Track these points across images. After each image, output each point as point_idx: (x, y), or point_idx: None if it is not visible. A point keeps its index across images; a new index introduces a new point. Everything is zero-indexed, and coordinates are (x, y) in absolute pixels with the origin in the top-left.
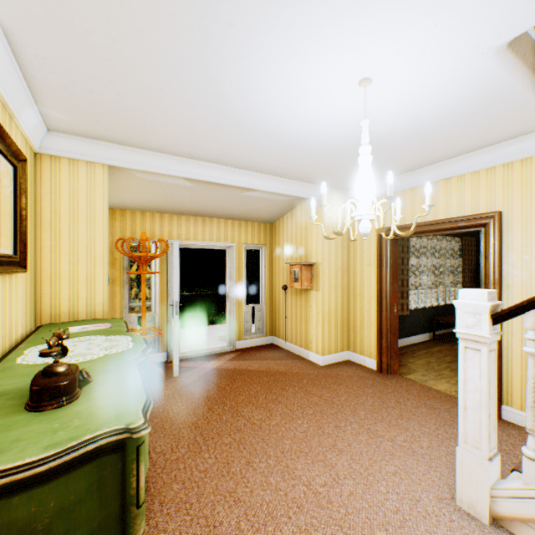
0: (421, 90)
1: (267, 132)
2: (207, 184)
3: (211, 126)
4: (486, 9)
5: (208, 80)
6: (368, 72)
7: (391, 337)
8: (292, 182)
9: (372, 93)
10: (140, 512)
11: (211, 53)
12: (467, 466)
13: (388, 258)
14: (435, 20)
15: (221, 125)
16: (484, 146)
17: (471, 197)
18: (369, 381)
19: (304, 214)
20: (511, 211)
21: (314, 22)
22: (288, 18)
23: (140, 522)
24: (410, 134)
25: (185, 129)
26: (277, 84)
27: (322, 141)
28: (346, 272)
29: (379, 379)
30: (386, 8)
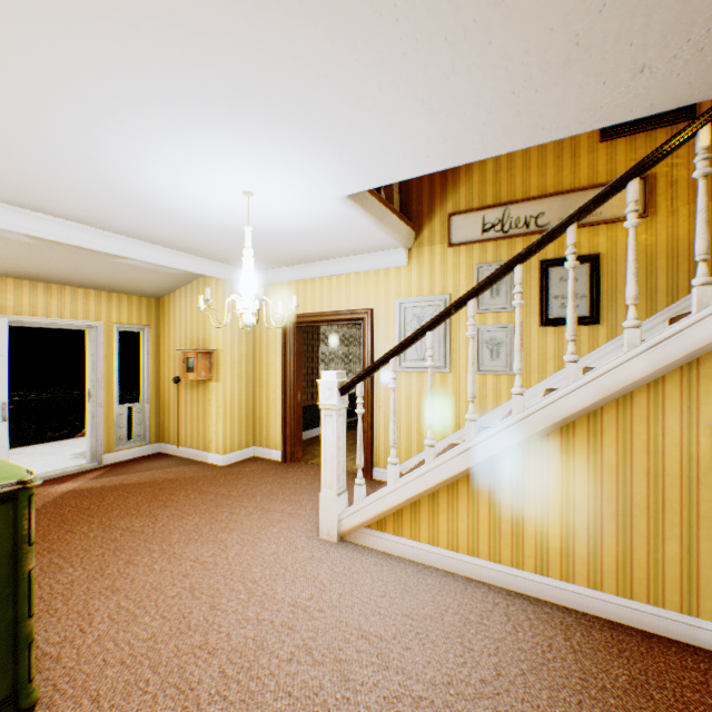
0: (298, 209)
1: (151, 207)
2: (60, 243)
3: (76, 189)
4: (324, 178)
5: (79, 155)
6: (250, 188)
7: (296, 425)
8: (186, 256)
9: (257, 201)
10: (33, 549)
11: (86, 139)
12: (326, 505)
13: (293, 346)
14: (292, 174)
15: (92, 191)
16: (361, 253)
17: (355, 294)
18: (272, 471)
19: (203, 292)
20: (379, 310)
21: (196, 150)
22: (172, 142)
23: (33, 557)
24: (300, 235)
25: (35, 183)
26: (162, 175)
27: (216, 225)
28: (252, 360)
29: (283, 468)
30: (254, 159)
